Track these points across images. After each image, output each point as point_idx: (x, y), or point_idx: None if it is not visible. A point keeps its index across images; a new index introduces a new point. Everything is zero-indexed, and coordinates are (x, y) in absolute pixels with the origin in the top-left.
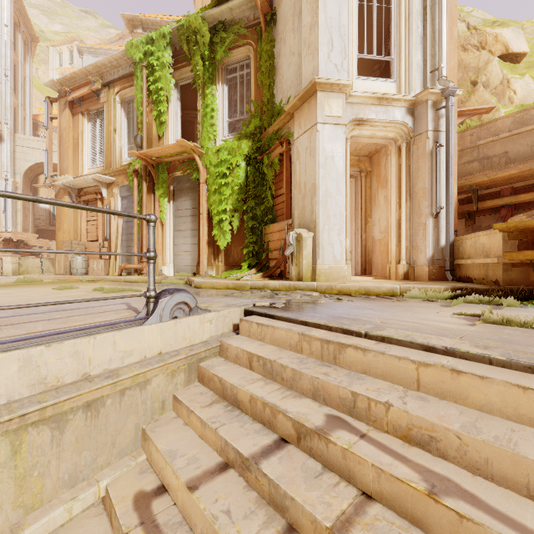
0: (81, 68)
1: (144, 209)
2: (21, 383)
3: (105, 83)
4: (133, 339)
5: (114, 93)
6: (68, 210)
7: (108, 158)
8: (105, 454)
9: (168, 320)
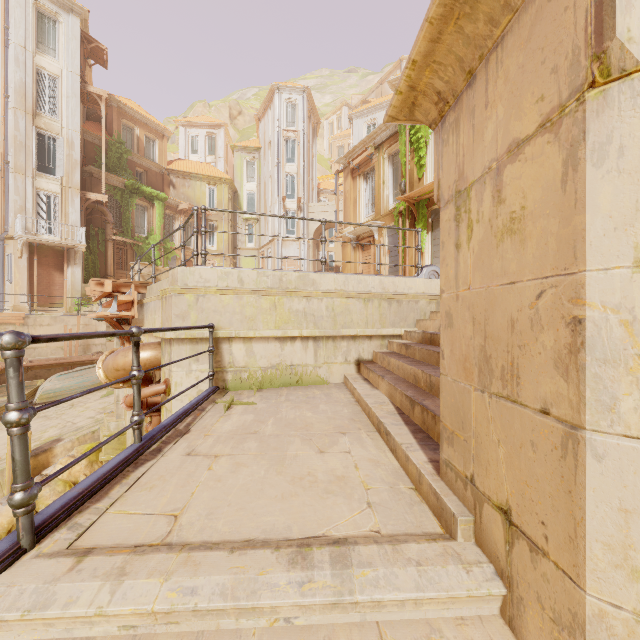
0: (360, 141)
1: (407, 243)
2: (379, 287)
3: (376, 147)
4: (412, 283)
5: (383, 152)
6: (350, 254)
7: (378, 206)
8: (403, 323)
9: (427, 278)
